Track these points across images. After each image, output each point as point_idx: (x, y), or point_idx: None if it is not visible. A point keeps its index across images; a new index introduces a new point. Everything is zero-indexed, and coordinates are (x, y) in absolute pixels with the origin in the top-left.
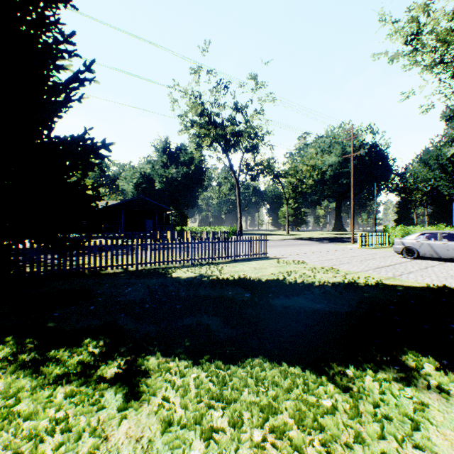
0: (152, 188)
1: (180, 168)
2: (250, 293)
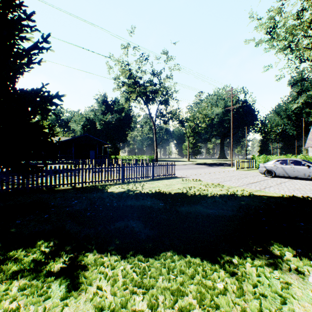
0: (95, 128)
1: (114, 115)
2: (163, 203)
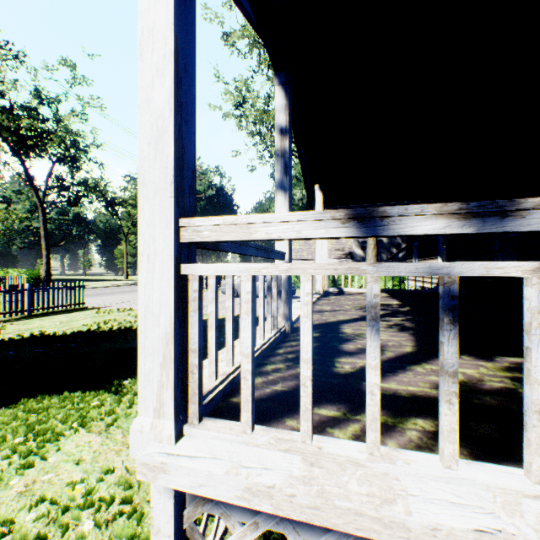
0: None
1: None
2: (45, 348)
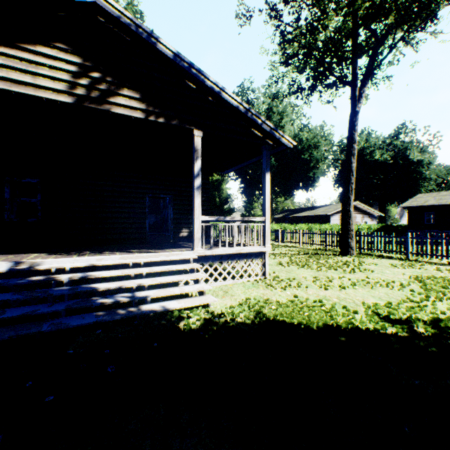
0: None
1: None
2: None
